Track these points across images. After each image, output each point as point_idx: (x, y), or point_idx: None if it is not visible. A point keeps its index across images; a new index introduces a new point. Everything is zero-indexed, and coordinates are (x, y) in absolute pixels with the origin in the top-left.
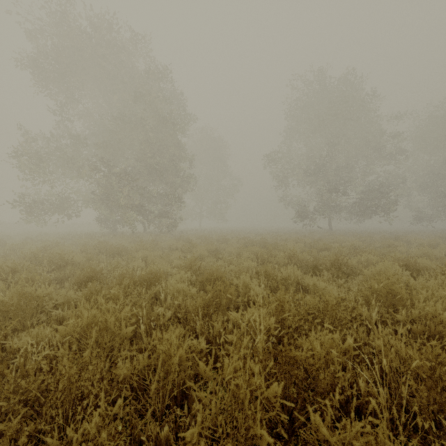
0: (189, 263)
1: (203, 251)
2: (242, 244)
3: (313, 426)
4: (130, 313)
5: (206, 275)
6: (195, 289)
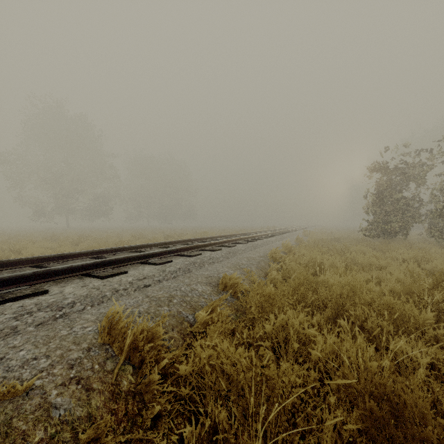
0: None
1: None
2: None
3: (37, 245)
4: None
5: None
6: None
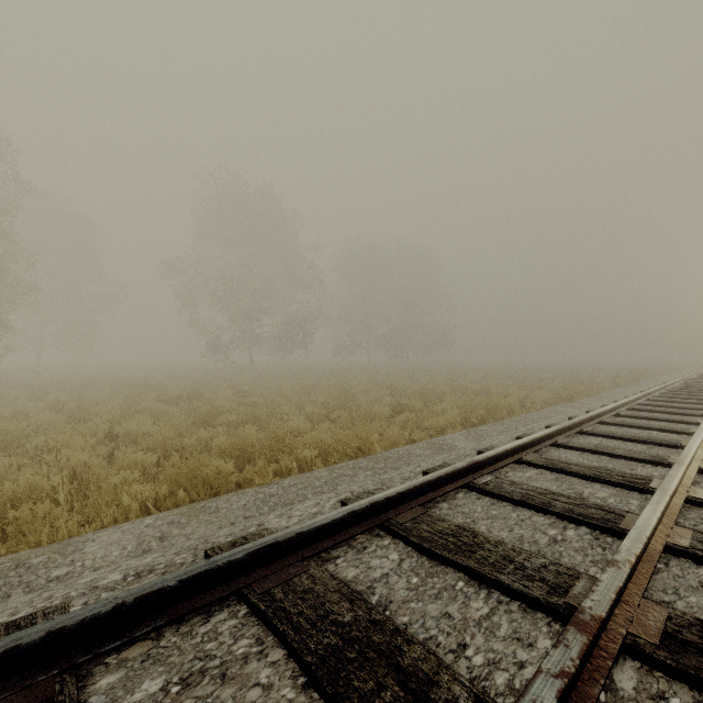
0: (52, 405)
1: (62, 396)
2: (115, 387)
3: (116, 428)
4: (27, 424)
5: (73, 410)
6: (65, 417)
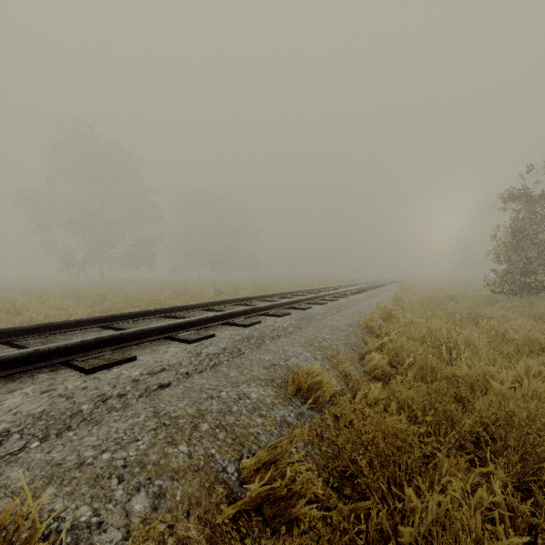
0: None
1: None
2: None
3: (47, 303)
4: None
5: None
6: None
